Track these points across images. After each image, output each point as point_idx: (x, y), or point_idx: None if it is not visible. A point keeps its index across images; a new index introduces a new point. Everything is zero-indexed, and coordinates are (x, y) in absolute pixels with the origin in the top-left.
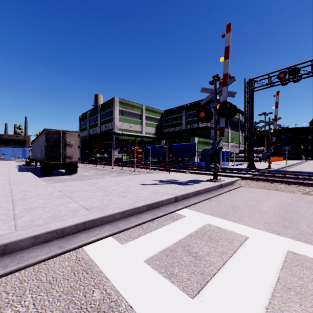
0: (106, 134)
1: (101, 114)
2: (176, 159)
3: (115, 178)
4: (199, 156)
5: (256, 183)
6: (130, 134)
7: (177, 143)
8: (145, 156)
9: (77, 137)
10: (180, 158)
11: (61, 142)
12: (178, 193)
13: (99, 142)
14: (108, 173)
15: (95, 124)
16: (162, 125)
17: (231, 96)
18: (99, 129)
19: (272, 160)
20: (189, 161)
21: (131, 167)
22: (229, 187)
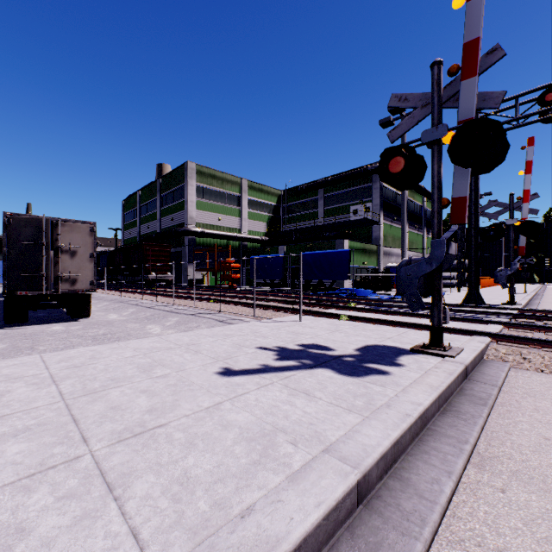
0: (171, 233)
1: (162, 195)
2: (308, 282)
3: (158, 339)
4: (351, 277)
5: (549, 355)
6: (218, 233)
7: (309, 250)
8: (248, 277)
9: (86, 235)
10: (314, 281)
11: (43, 244)
12: (362, 446)
13: (155, 248)
14: (160, 316)
15: (151, 215)
16: (279, 218)
17: (487, 104)
18: (158, 224)
19: (488, 283)
20: (332, 286)
21: (213, 303)
22: (486, 374)
